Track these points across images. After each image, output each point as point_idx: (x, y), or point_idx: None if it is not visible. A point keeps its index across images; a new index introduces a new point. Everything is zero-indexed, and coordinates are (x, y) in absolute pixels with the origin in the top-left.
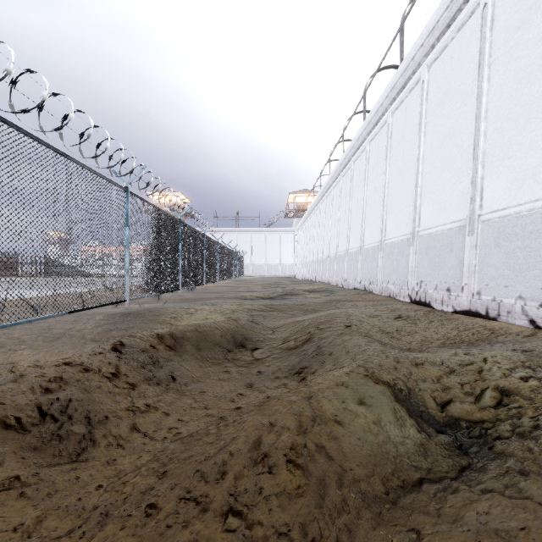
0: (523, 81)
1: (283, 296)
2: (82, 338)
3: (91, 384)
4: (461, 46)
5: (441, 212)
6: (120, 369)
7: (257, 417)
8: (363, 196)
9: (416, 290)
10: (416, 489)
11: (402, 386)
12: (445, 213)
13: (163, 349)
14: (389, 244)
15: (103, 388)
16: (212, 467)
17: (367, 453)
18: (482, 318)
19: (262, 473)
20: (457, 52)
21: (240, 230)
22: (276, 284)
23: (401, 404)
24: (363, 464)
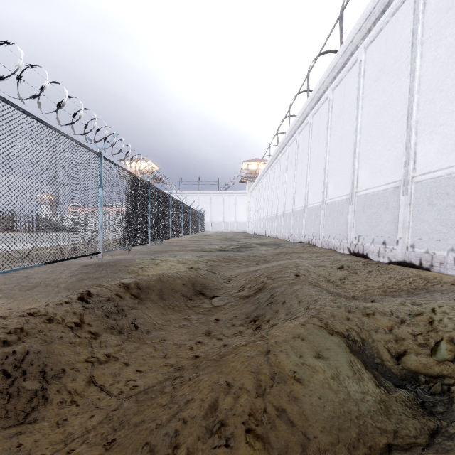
0: (454, 56)
1: (238, 249)
2: (56, 287)
3: (53, 334)
4: (395, 28)
5: (377, 175)
6: (84, 319)
7: (213, 376)
8: (307, 163)
9: (354, 244)
10: None
11: (356, 337)
12: (381, 176)
13: (128, 298)
14: (330, 203)
15: (64, 338)
16: (162, 439)
17: (330, 415)
18: (416, 268)
19: (218, 447)
20: (392, 34)
21: (201, 193)
22: (232, 238)
23: (356, 356)
24: (327, 429)
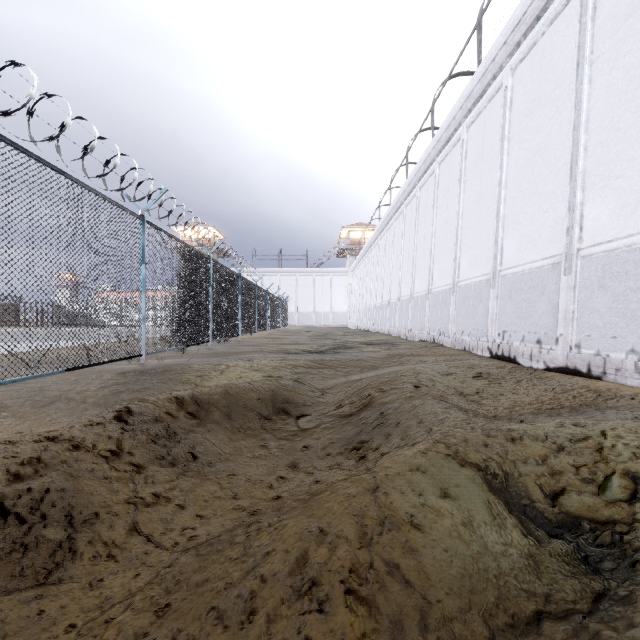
0: (635, 81)
1: (335, 350)
2: (83, 402)
3: (81, 466)
4: (554, 42)
5: (529, 247)
6: (123, 445)
7: (301, 521)
8: (432, 229)
9: (497, 343)
10: (532, 630)
11: (496, 470)
12: (535, 248)
13: (183, 417)
14: (464, 286)
15: (97, 472)
16: (234, 603)
17: (459, 573)
18: (582, 376)
19: (308, 613)
20: (549, 50)
21: (283, 272)
22: (326, 335)
23: (497, 495)
24: (455, 591)
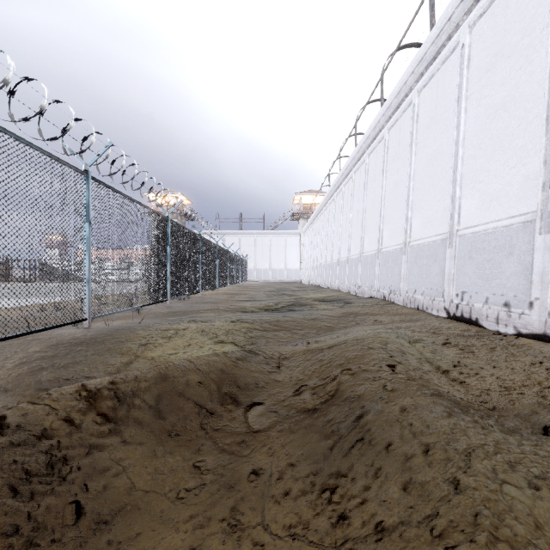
0: None
1: (290, 307)
2: None
3: None
4: None
5: (493, 205)
6: None
7: None
8: (381, 192)
9: (455, 303)
10: None
11: None
12: (500, 206)
13: (90, 423)
14: (417, 246)
15: None
16: None
17: None
18: None
19: None
20: None
21: (243, 233)
22: (281, 290)
23: None
24: None
